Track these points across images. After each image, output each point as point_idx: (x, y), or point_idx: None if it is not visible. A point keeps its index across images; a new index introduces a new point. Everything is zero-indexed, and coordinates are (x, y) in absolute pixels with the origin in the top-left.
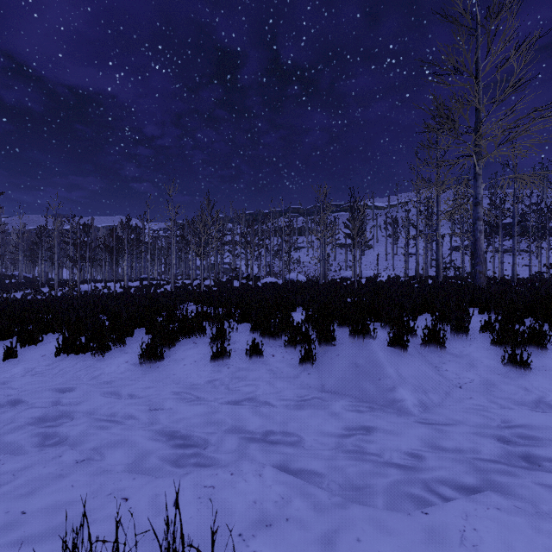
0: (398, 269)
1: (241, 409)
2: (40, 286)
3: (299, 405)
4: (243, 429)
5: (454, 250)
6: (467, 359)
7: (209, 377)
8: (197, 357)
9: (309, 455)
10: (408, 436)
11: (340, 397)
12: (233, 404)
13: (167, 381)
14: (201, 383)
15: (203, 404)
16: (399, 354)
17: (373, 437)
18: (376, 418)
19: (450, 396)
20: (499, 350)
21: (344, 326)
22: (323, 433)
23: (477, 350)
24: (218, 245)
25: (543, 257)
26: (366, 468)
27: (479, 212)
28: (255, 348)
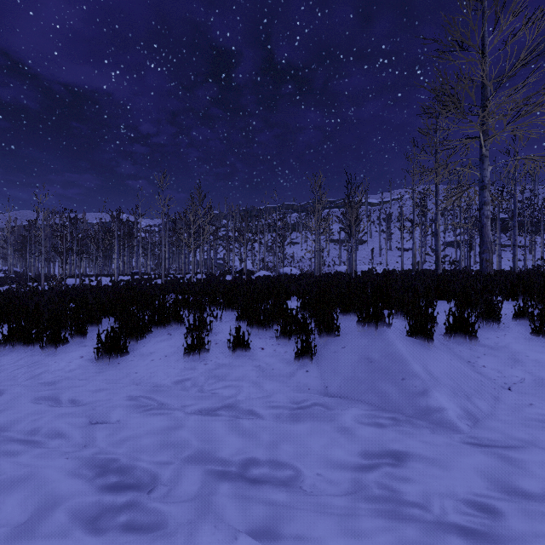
0: (391, 264)
1: (214, 422)
2: (29, 280)
3: (295, 417)
4: (211, 457)
5: (447, 245)
6: (506, 352)
7: (178, 376)
8: (170, 351)
9: (313, 511)
10: (468, 472)
11: (350, 403)
12: (203, 415)
13: (125, 381)
14: (167, 384)
15: (162, 414)
16: (423, 346)
17: (413, 474)
18: (409, 438)
19: (501, 402)
20: (544, 341)
21: (348, 313)
22: (332, 465)
23: (516, 341)
24: (211, 239)
25: (536, 252)
26: (414, 541)
27: (486, 196)
28: (240, 340)
